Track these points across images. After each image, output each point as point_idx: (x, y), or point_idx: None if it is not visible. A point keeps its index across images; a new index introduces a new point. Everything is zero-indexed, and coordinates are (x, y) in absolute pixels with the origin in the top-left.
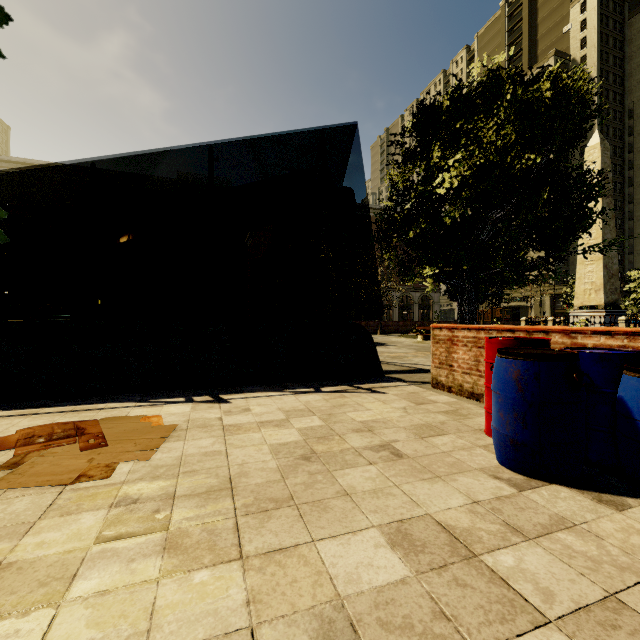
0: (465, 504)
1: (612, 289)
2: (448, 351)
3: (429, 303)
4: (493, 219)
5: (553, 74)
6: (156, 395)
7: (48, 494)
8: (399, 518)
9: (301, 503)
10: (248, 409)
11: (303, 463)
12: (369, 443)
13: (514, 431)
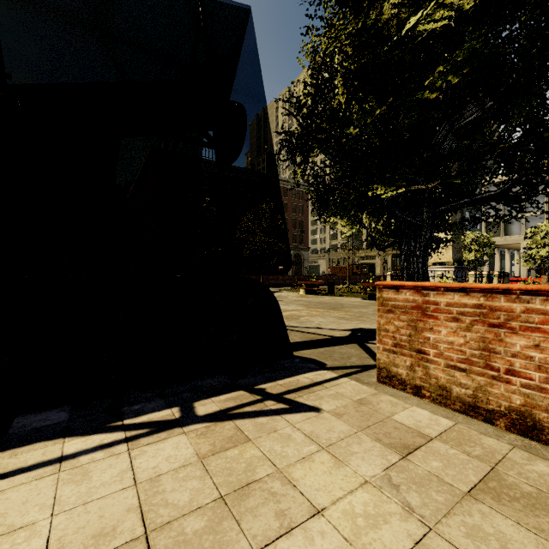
0: None
1: (457, 248)
2: (414, 327)
3: (300, 260)
4: (459, 125)
5: None
6: None
7: None
8: None
9: None
10: None
11: None
12: None
13: None
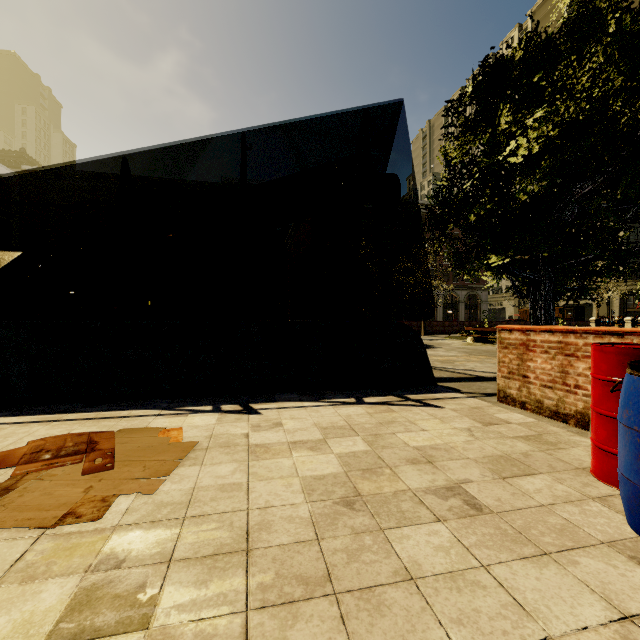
0: (609, 620)
1: None
2: (521, 358)
3: (476, 302)
4: (579, 195)
5: None
6: (183, 402)
7: (21, 541)
8: None
9: (342, 591)
10: (279, 423)
11: (344, 512)
12: (431, 483)
13: None
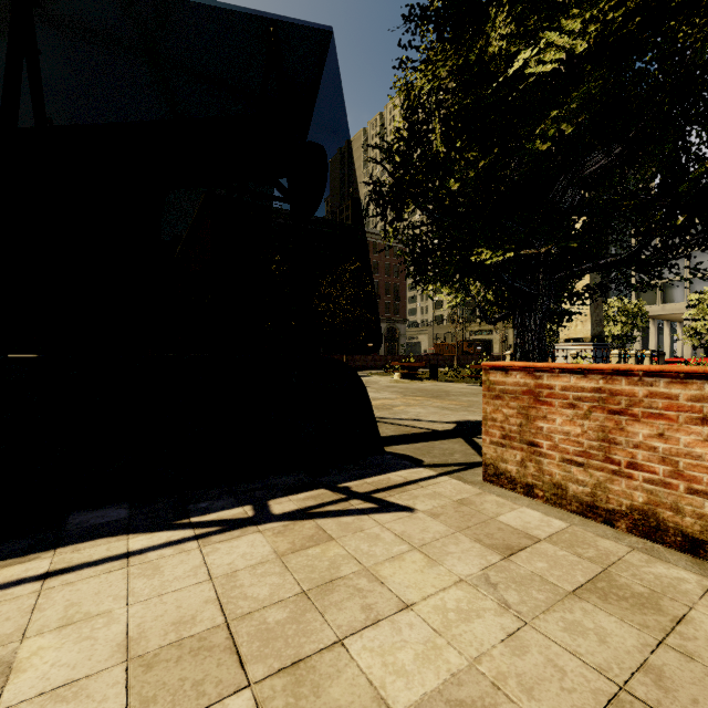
0: None
1: (597, 320)
2: (525, 415)
3: (396, 335)
4: (583, 175)
5: None
6: None
7: None
8: None
9: None
10: None
11: None
12: None
13: None
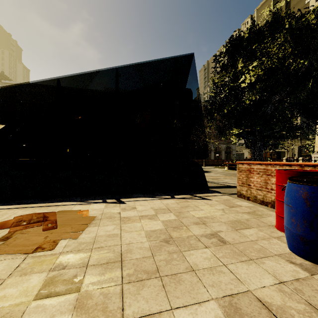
0: (274, 283)
1: None
2: (247, 176)
3: (230, 150)
4: (274, 101)
5: (316, 9)
6: (88, 198)
7: (18, 259)
8: (229, 293)
9: (163, 275)
10: (135, 207)
11: (165, 245)
12: (204, 232)
13: (303, 232)
